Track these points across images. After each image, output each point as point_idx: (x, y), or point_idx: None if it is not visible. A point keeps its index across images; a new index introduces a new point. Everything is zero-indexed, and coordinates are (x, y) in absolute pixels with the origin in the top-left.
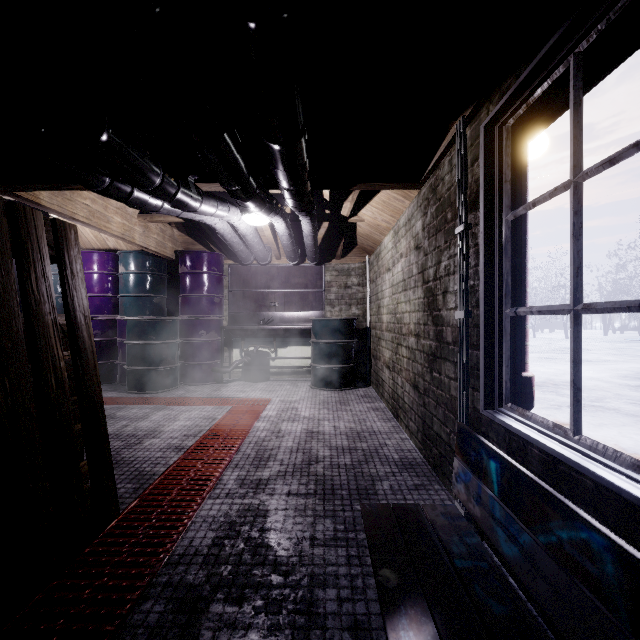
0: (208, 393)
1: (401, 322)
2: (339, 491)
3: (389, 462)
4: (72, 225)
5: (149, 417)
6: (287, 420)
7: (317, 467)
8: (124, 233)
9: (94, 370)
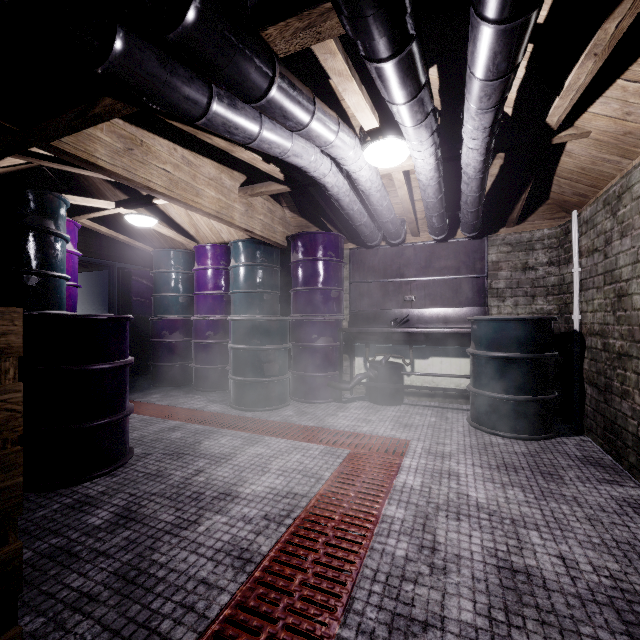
0: (320, 418)
1: None
2: None
3: None
4: None
5: (234, 457)
6: (444, 509)
7: None
8: (219, 211)
9: None
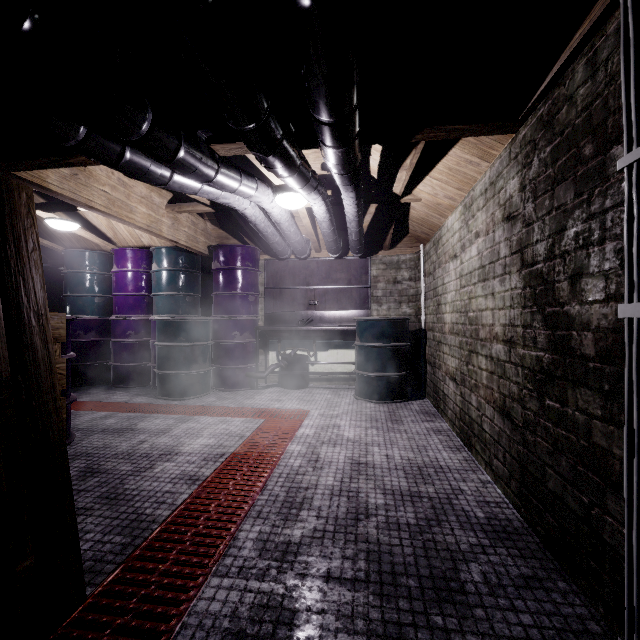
0: (240, 401)
1: (477, 323)
2: (403, 579)
3: (472, 524)
4: (23, 186)
5: (171, 431)
6: (327, 443)
7: (368, 526)
8: (150, 225)
9: (51, 391)
